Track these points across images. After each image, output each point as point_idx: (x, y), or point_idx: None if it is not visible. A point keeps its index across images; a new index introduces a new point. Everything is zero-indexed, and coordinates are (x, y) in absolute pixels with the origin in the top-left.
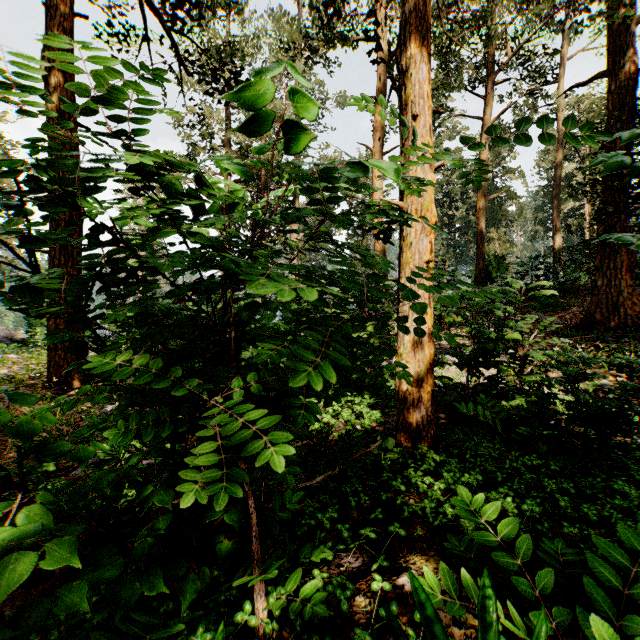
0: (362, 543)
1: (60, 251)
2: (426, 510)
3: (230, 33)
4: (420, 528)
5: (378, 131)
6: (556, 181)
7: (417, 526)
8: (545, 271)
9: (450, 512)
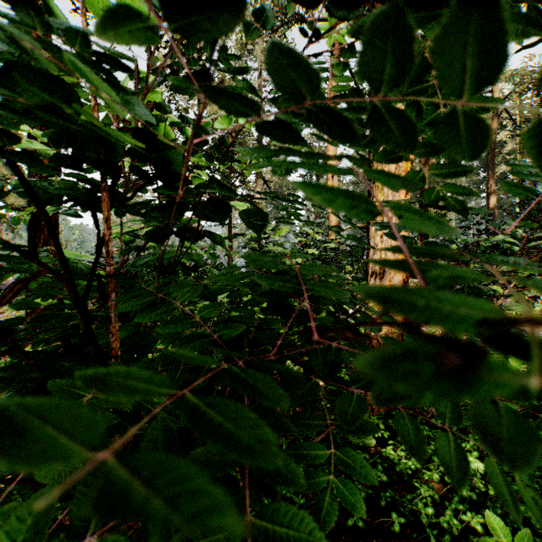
0: None
1: None
2: (421, 517)
3: None
4: None
5: None
6: (491, 147)
7: None
8: (487, 226)
9: (455, 524)
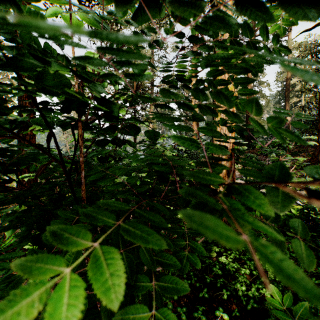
0: (195, 319)
1: None
2: (239, 292)
3: None
4: (236, 309)
5: None
6: (287, 87)
7: (233, 305)
8: None
9: (256, 295)
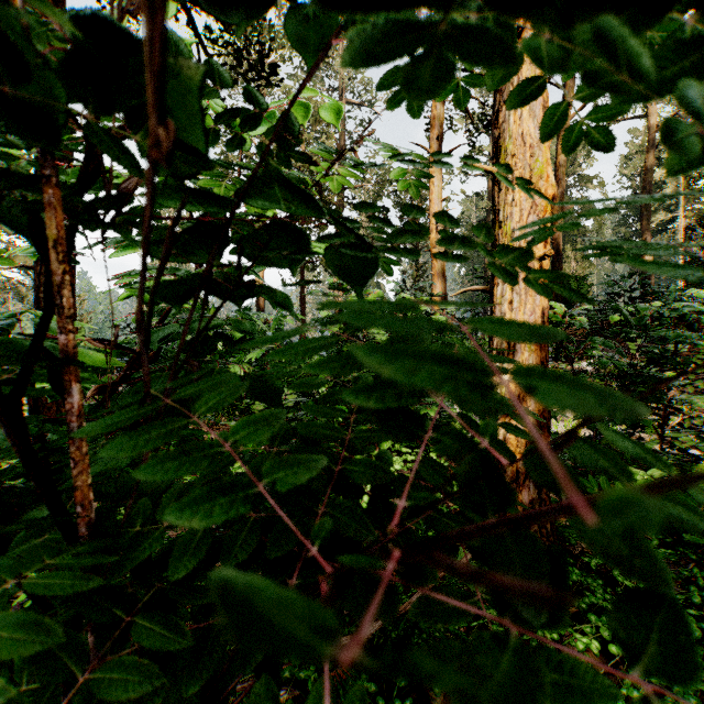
0: None
1: None
2: None
3: (265, 25)
4: None
5: (436, 128)
6: (645, 188)
7: None
8: (642, 292)
9: None
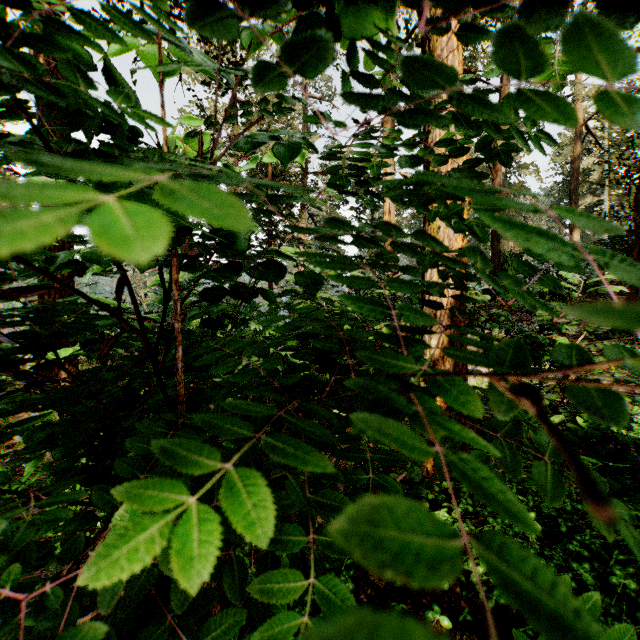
0: None
1: (50, 246)
2: (472, 577)
3: None
4: (467, 608)
5: (389, 123)
6: (574, 175)
7: (461, 601)
8: None
9: None
